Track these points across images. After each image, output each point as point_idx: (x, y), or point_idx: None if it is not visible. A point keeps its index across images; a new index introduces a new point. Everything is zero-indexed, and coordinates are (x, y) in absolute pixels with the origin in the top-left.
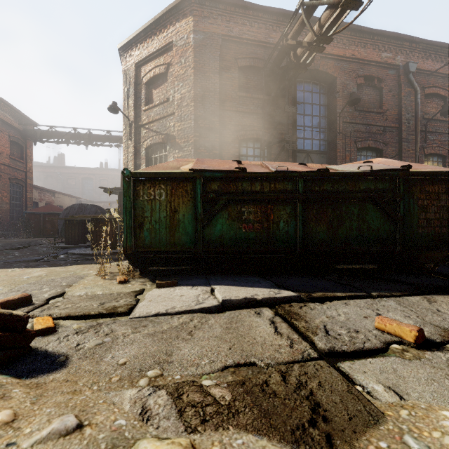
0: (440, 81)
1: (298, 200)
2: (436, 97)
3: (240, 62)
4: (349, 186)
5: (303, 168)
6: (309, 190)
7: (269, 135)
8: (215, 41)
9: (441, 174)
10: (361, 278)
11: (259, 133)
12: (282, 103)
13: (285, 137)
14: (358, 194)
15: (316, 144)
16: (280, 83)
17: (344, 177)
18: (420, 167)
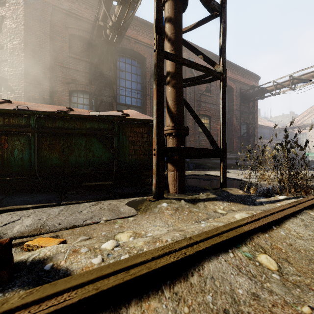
0: None
1: (30, 133)
2: None
3: (70, 30)
4: (78, 125)
5: (52, 110)
6: (42, 126)
7: (94, 89)
8: (46, 8)
9: (143, 121)
10: (92, 191)
11: (87, 87)
12: (106, 68)
13: (103, 92)
14: (83, 131)
15: (134, 100)
16: (102, 53)
17: (73, 118)
18: (137, 116)
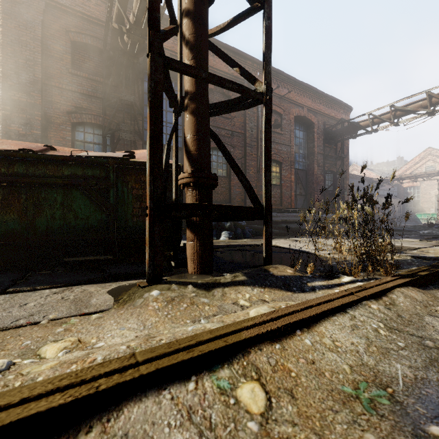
0: (278, 101)
1: None
2: (275, 113)
3: (73, 36)
4: (50, 171)
5: (14, 148)
6: None
7: (109, 122)
8: (36, 2)
9: None
10: (76, 271)
11: (98, 119)
12: (128, 91)
13: (120, 125)
14: (58, 180)
15: None
16: (121, 70)
17: (42, 160)
18: None
